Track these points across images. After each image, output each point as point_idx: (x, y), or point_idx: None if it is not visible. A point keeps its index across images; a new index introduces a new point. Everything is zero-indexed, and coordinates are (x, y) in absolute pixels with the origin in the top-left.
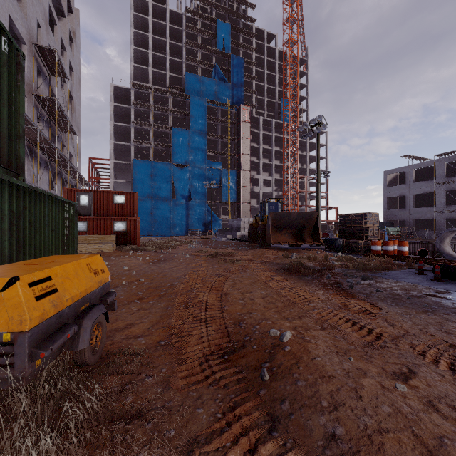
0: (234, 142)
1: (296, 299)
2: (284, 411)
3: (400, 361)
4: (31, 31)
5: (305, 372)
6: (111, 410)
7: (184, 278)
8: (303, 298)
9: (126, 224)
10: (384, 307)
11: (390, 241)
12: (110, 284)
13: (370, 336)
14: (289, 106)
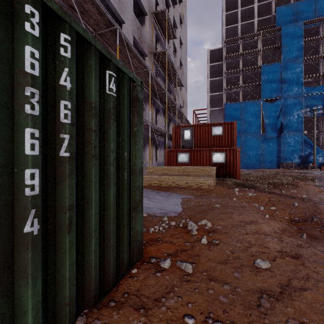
0: None
1: None
2: None
3: None
4: (151, 5)
5: None
6: None
7: None
8: None
9: (225, 155)
10: None
11: None
12: None
13: None
14: None
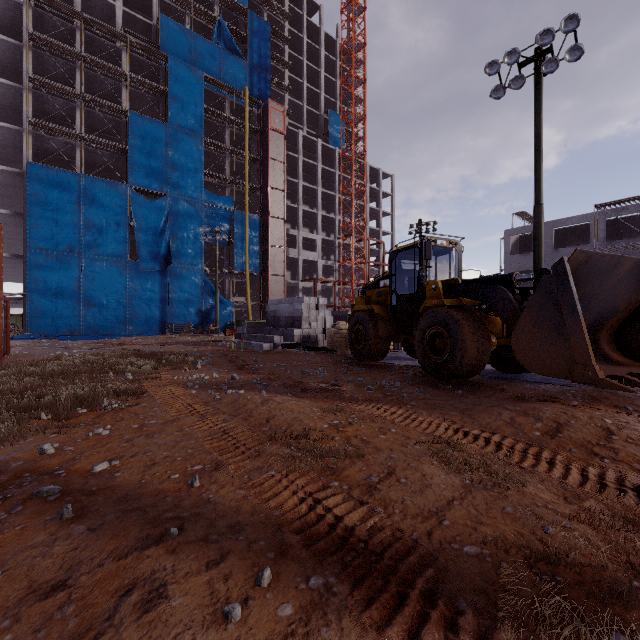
0: (256, 165)
1: None
2: None
3: None
4: None
5: None
6: None
7: None
8: None
9: None
10: None
11: None
12: None
13: None
14: (353, 114)
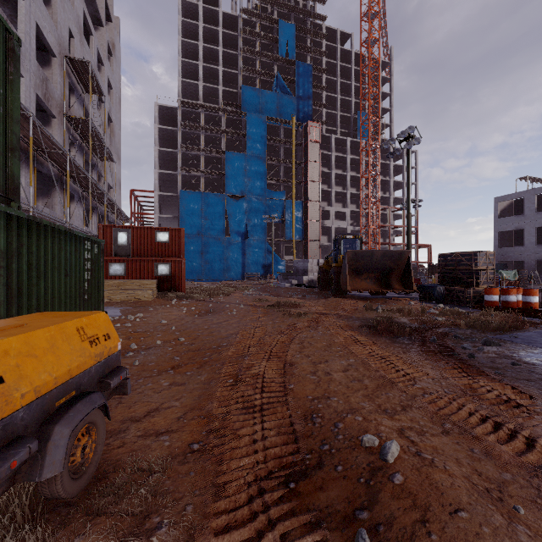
0: (300, 166)
1: (394, 375)
2: None
3: None
4: (62, 42)
5: None
6: None
7: (235, 337)
8: (404, 375)
9: (170, 267)
10: (535, 394)
11: (511, 289)
12: (119, 355)
13: (534, 454)
14: (368, 120)
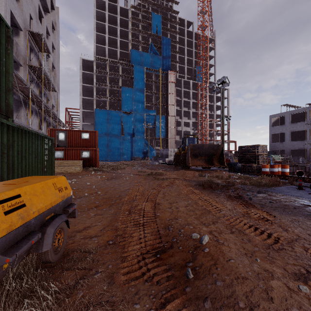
0: (164, 96)
1: (210, 208)
2: (207, 309)
3: (297, 263)
4: (26, 22)
5: (222, 273)
6: (65, 305)
7: (128, 191)
8: (215, 208)
9: (90, 153)
10: (277, 215)
11: (275, 165)
12: (71, 198)
13: (270, 240)
14: (202, 71)
